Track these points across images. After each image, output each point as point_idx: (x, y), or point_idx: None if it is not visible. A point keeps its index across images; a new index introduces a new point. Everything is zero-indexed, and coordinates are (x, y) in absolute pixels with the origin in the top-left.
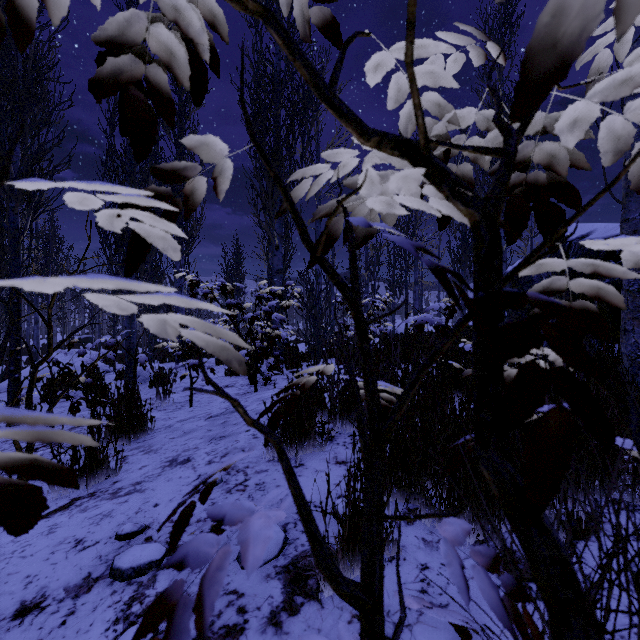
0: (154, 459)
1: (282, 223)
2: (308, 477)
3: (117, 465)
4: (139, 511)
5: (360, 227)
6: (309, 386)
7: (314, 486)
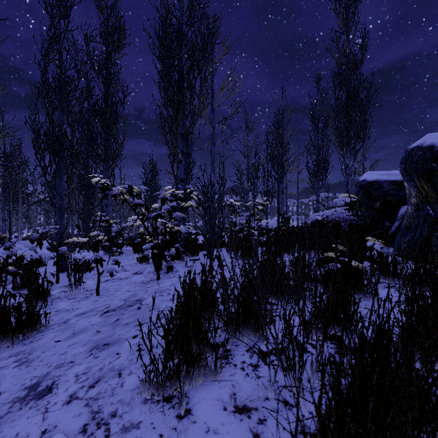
0: (18, 379)
1: (184, 142)
2: None
3: None
4: None
5: None
6: None
7: None
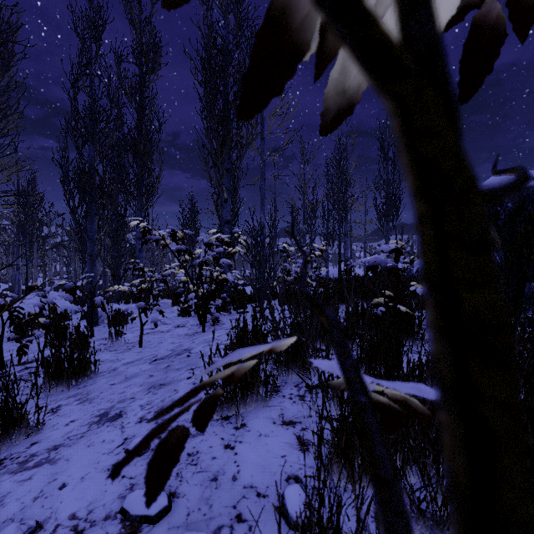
0: (86, 411)
1: (230, 179)
2: (250, 444)
3: (39, 422)
4: (39, 496)
5: (333, 89)
6: (243, 372)
7: (257, 459)
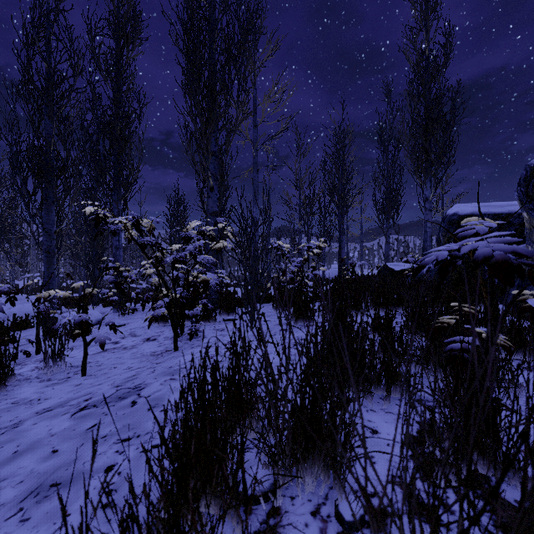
0: None
1: (217, 164)
2: None
3: None
4: None
5: None
6: None
7: None
